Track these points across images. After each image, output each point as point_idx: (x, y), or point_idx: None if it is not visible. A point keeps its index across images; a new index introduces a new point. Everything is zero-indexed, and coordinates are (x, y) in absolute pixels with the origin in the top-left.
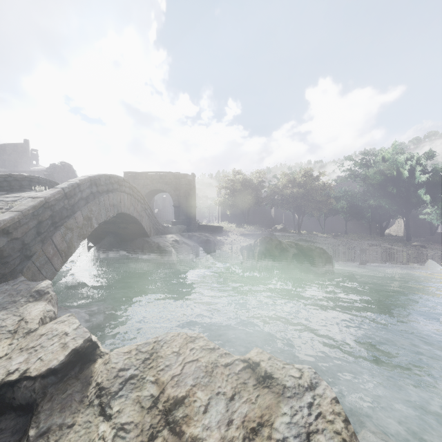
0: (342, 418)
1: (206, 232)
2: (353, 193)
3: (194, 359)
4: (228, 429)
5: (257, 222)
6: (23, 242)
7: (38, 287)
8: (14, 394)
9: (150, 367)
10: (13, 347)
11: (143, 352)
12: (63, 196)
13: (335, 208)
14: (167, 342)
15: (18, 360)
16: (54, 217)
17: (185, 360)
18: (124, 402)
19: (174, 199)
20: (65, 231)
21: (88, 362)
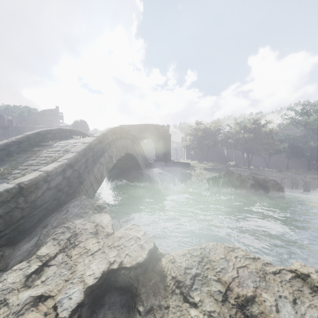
0: None
1: (177, 167)
2: (294, 136)
3: (243, 265)
4: None
5: (214, 159)
6: (79, 173)
7: (98, 203)
8: (116, 278)
9: (207, 268)
10: (101, 244)
11: (195, 256)
12: (98, 142)
13: (278, 148)
14: (212, 250)
15: (112, 254)
16: (93, 156)
17: (235, 266)
18: (200, 294)
19: (155, 143)
20: (99, 165)
21: (154, 259)
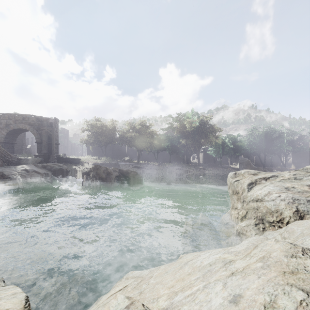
0: None
1: (65, 163)
2: (171, 137)
3: None
4: None
5: (115, 155)
6: None
7: None
8: None
9: None
10: None
11: None
12: None
13: (163, 146)
14: None
15: None
16: None
17: None
18: None
19: (36, 137)
20: None
21: None
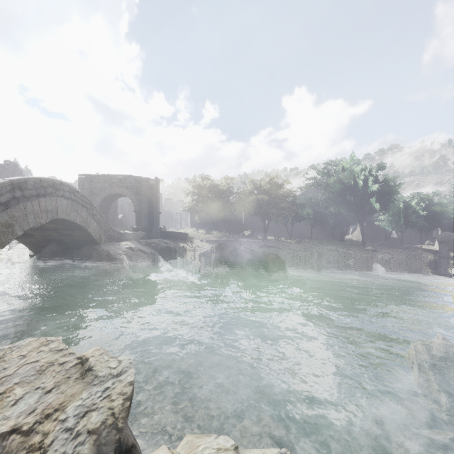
0: (125, 397)
1: (169, 239)
2: (316, 200)
3: (35, 360)
4: (26, 417)
5: (228, 228)
6: None
7: None
8: None
9: None
10: None
11: None
12: None
13: (301, 214)
14: (20, 347)
15: None
16: None
17: (26, 362)
18: None
19: (135, 204)
20: None
21: None
